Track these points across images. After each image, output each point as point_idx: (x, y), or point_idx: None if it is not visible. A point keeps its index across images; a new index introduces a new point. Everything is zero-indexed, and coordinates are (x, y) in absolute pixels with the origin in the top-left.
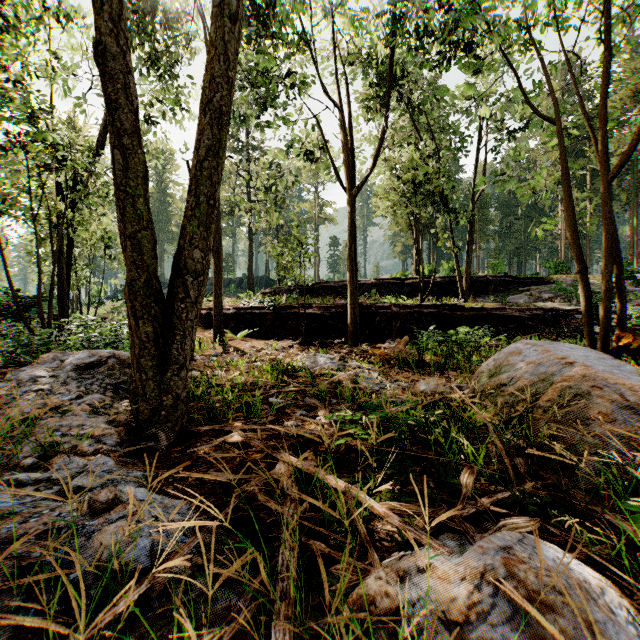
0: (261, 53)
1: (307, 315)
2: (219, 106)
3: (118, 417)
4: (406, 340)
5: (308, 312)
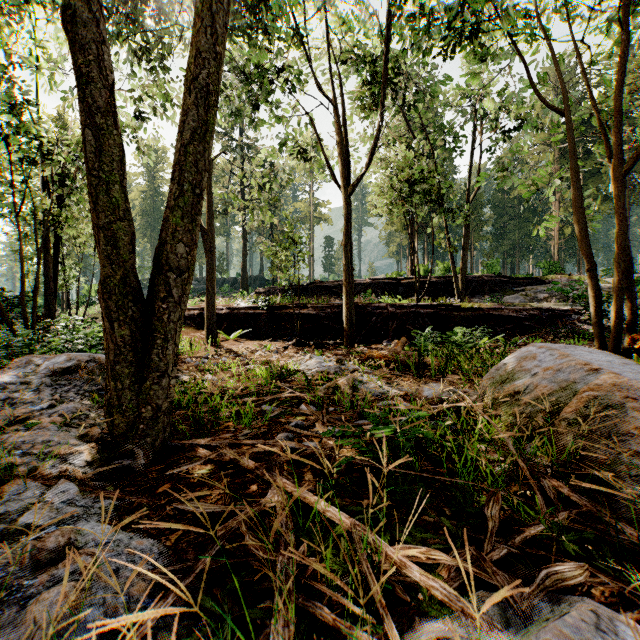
0: (255, 46)
1: (302, 315)
2: (205, 84)
3: (92, 430)
4: (404, 341)
5: (303, 312)
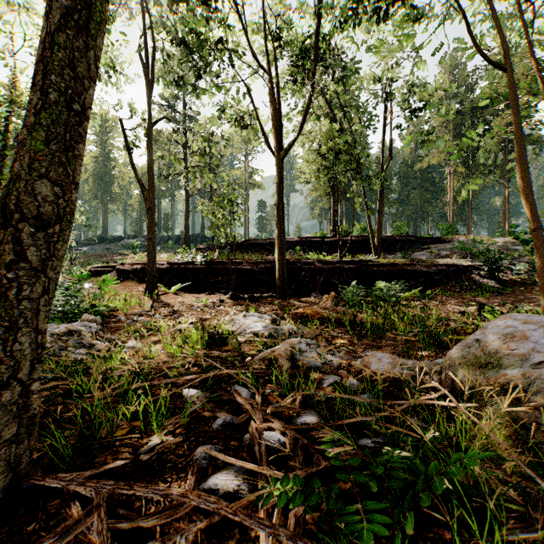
0: (191, 12)
1: (237, 270)
2: None
3: None
4: (333, 296)
5: (238, 267)
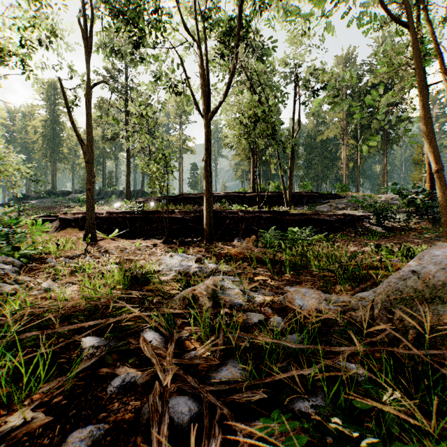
0: None
1: (170, 218)
2: None
3: None
4: (254, 239)
5: (171, 216)
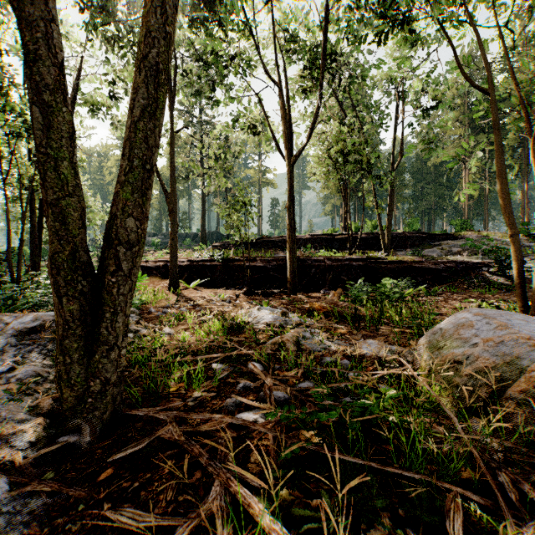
0: (210, 35)
1: (251, 267)
2: (155, 63)
3: (44, 400)
4: (340, 292)
5: (252, 264)
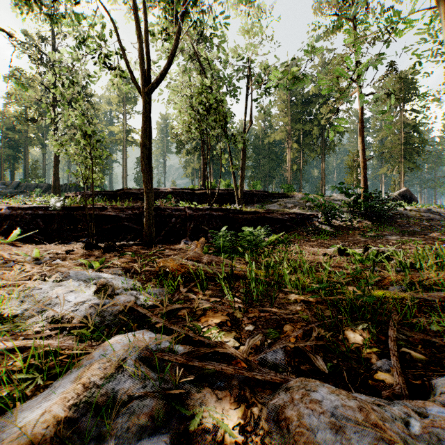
0: None
1: (100, 216)
2: None
3: None
4: (203, 242)
5: (101, 213)
